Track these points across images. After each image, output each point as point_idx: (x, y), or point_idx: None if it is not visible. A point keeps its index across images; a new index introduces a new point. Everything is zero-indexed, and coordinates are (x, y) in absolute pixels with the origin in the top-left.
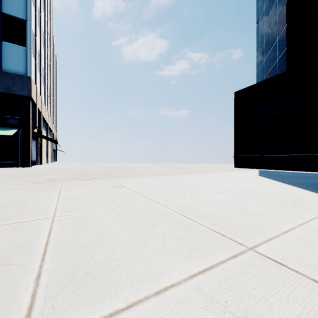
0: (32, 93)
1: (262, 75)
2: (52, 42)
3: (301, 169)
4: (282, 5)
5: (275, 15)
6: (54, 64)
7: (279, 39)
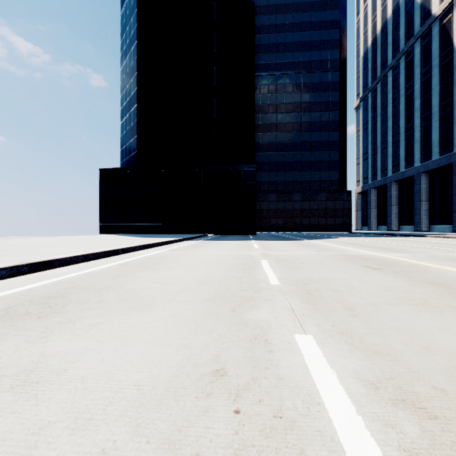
0: None
1: (123, 157)
2: None
3: (145, 233)
4: (135, 120)
5: (131, 120)
6: None
7: (133, 141)
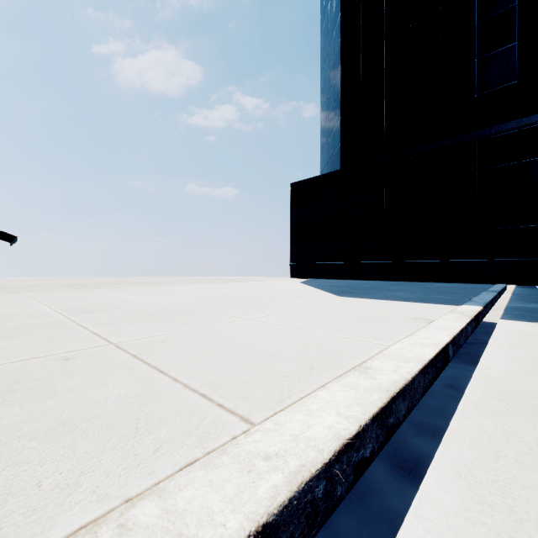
0: None
1: (323, 164)
2: None
3: (353, 277)
4: (338, 94)
5: (332, 100)
6: None
7: (335, 130)
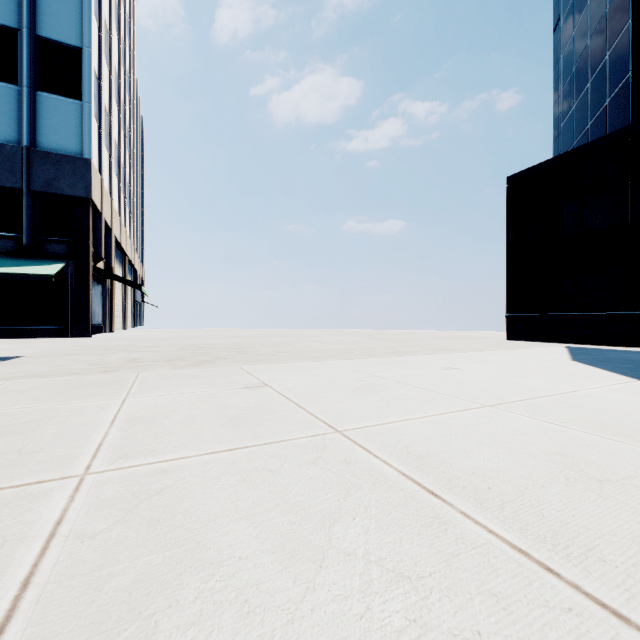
0: (93, 192)
1: (569, 138)
2: (135, 93)
3: None
4: None
5: (600, 2)
6: (138, 135)
7: (612, 55)
